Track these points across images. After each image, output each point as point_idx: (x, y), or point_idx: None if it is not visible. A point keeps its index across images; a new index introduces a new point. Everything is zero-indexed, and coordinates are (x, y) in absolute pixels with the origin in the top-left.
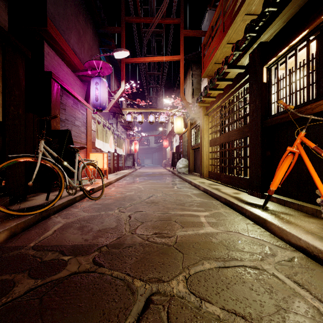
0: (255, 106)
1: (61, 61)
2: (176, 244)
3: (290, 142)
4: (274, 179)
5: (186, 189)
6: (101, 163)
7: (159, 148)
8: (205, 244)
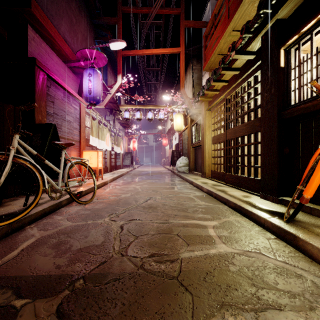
0: (269, 96)
1: (50, 49)
2: (180, 274)
3: (318, 136)
4: (309, 184)
5: (188, 190)
6: (95, 161)
7: (158, 146)
8: (220, 275)
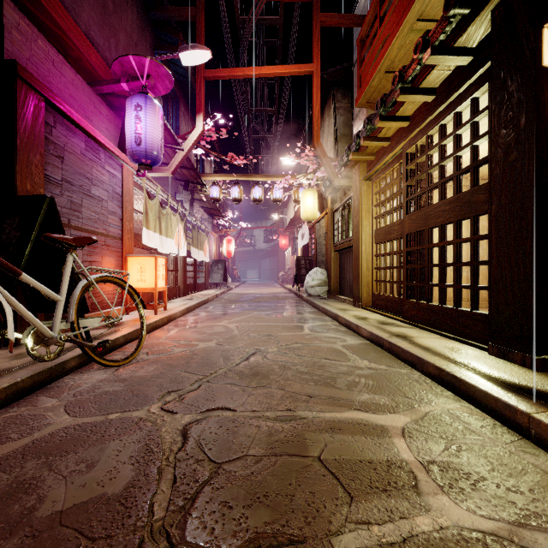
0: (514, 134)
1: (57, 54)
2: None
3: None
4: None
5: (330, 332)
6: (151, 277)
7: (272, 250)
8: None
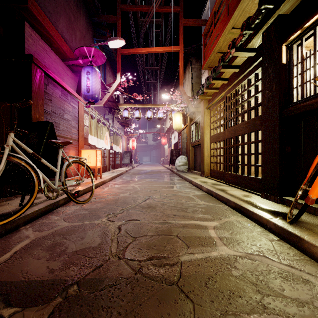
0: (271, 93)
1: (48, 47)
2: (180, 279)
3: None
4: (315, 184)
5: (187, 189)
6: (93, 160)
7: (157, 145)
8: (223, 280)
